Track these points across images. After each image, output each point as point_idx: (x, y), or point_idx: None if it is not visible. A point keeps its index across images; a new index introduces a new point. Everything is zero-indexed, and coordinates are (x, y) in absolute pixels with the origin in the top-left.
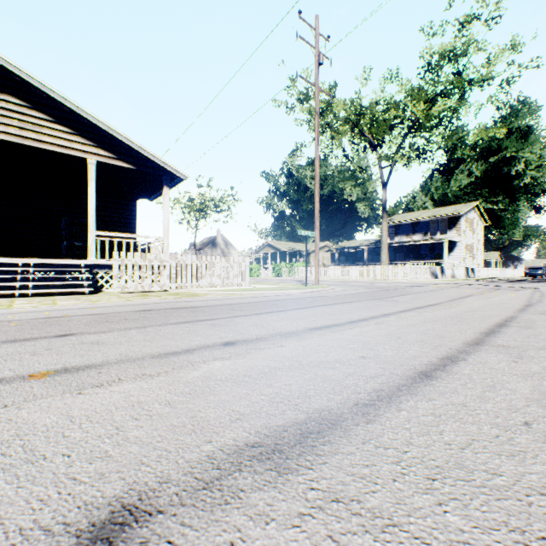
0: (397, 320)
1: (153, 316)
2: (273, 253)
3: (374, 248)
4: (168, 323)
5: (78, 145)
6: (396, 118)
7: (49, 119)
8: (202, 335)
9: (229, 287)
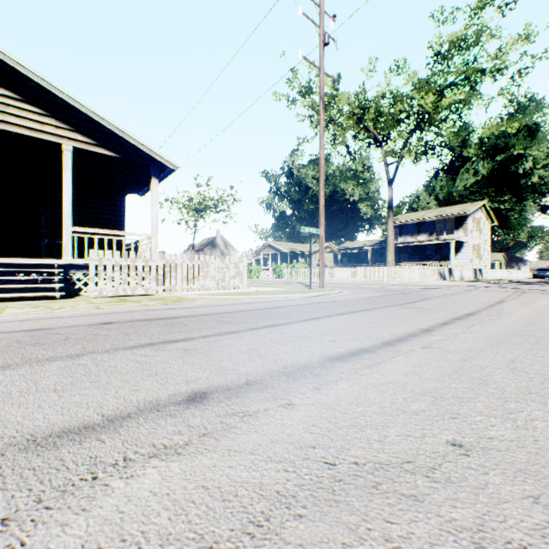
0: (448, 340)
1: (107, 334)
2: (273, 254)
3: (378, 249)
4: (120, 347)
5: (51, 128)
6: (402, 112)
7: (15, 96)
8: (159, 375)
9: (224, 290)
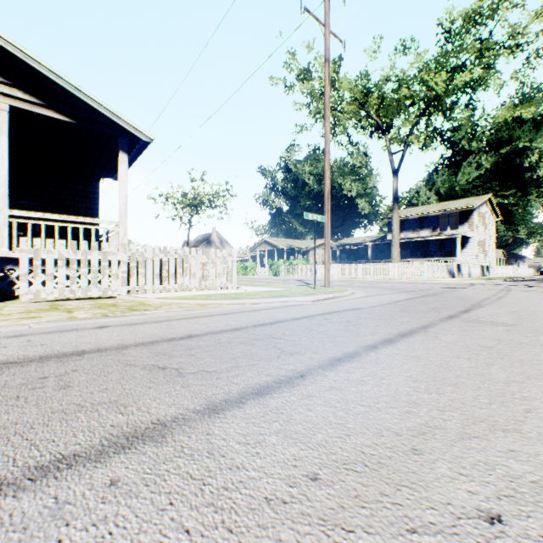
0: None
1: None
2: (270, 251)
3: (378, 245)
4: None
5: None
6: (407, 98)
7: None
8: None
9: (208, 290)
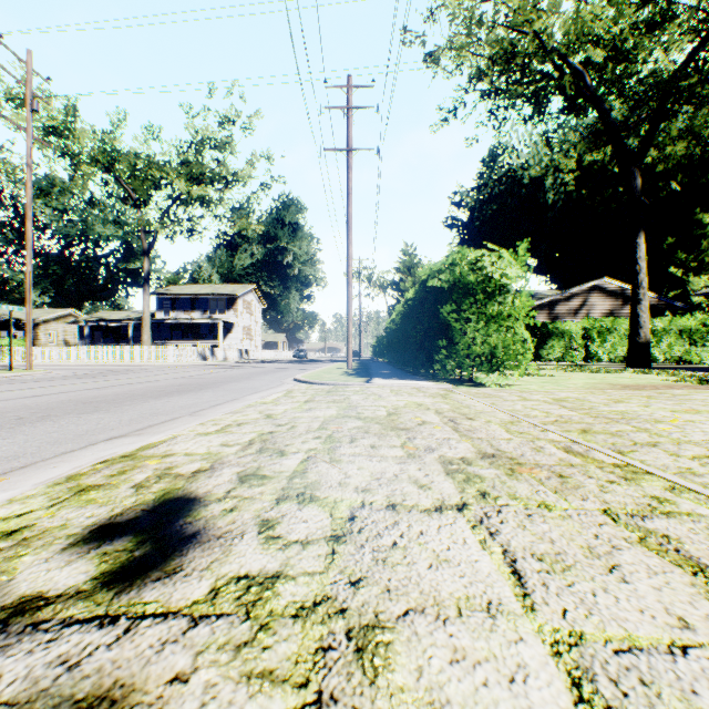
0: (69, 386)
1: None
2: None
3: None
4: None
5: None
6: (164, 178)
7: None
8: None
9: None
